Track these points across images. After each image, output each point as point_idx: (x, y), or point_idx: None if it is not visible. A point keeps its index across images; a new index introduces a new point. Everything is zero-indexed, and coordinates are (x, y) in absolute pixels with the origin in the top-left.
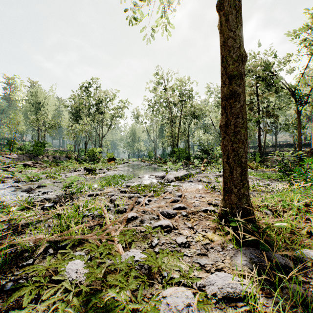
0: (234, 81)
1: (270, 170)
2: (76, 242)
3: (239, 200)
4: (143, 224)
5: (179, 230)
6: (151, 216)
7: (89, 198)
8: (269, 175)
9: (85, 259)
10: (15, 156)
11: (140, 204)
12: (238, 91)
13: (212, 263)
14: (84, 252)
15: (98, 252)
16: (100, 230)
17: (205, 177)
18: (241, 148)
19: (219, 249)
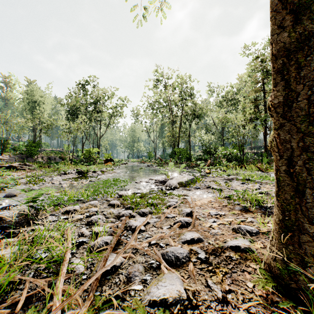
0: (307, 14)
1: None
2: None
3: None
4: (131, 285)
5: (201, 311)
6: (147, 261)
7: (62, 218)
8: None
9: None
10: (6, 157)
11: (126, 245)
12: None
13: None
14: None
15: None
16: None
17: (213, 182)
18: None
19: None
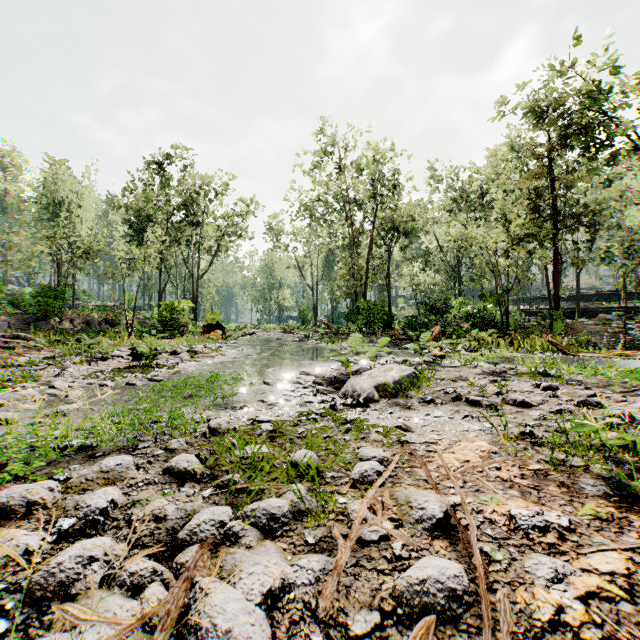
0: None
1: (614, 357)
2: None
3: None
4: None
5: None
6: None
7: None
8: None
9: None
10: None
11: None
12: None
13: None
14: None
15: None
16: None
17: (462, 382)
18: None
19: None
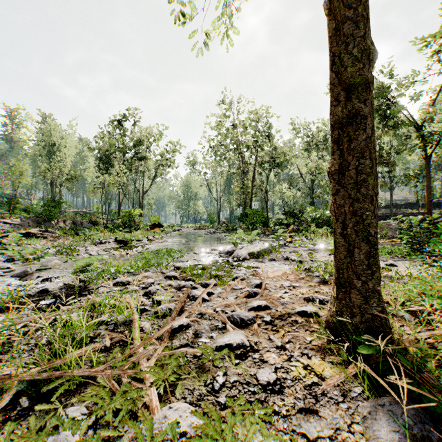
0: (356, 94)
1: (388, 242)
2: (72, 384)
3: (366, 301)
4: (199, 339)
5: (261, 353)
6: (213, 324)
7: (115, 289)
8: (390, 250)
9: (81, 429)
10: (17, 221)
11: (193, 305)
12: (364, 111)
13: (330, 435)
14: (86, 406)
15: (110, 409)
16: (121, 357)
17: (294, 253)
18: (368, 211)
19: (337, 397)
